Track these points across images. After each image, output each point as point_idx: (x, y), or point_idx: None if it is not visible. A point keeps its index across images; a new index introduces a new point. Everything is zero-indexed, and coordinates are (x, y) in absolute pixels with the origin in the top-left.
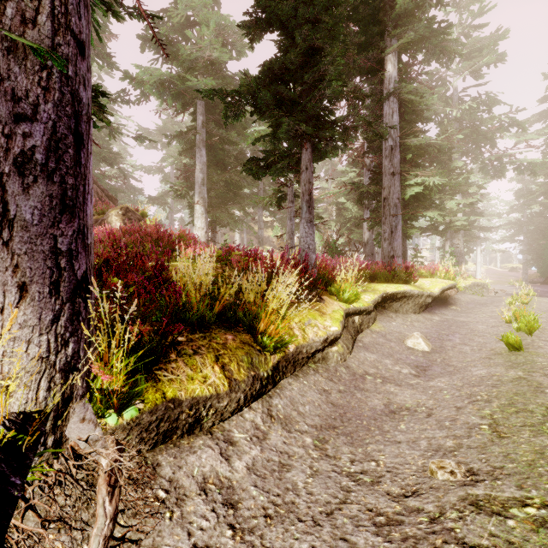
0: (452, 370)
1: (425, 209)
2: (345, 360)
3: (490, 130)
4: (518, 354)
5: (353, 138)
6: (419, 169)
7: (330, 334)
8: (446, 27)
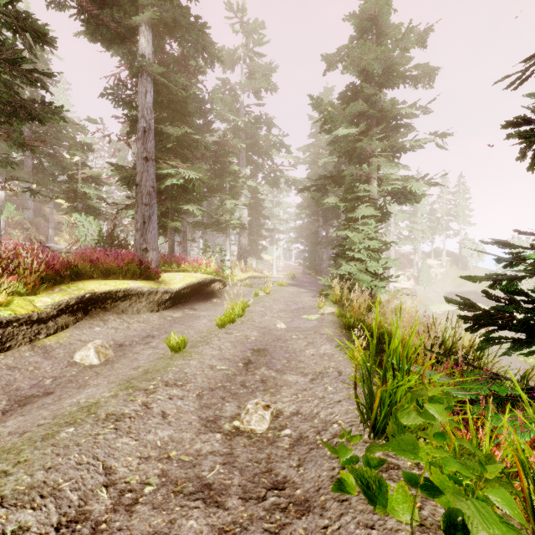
0: (68, 396)
1: (194, 203)
2: None
3: (265, 145)
4: (174, 356)
5: None
6: (178, 161)
7: None
8: (202, 25)
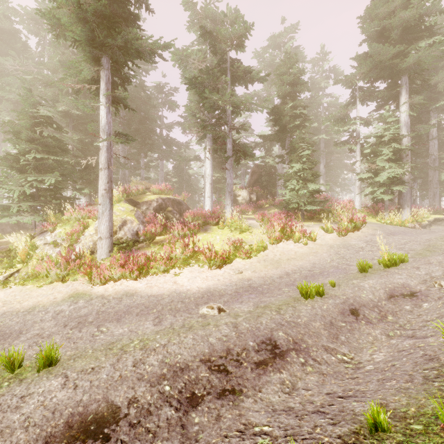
0: None
1: None
2: (429, 229)
3: None
4: None
5: (425, 170)
6: None
7: (426, 223)
8: None
